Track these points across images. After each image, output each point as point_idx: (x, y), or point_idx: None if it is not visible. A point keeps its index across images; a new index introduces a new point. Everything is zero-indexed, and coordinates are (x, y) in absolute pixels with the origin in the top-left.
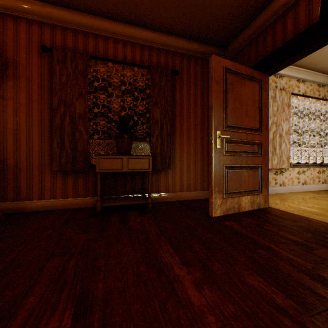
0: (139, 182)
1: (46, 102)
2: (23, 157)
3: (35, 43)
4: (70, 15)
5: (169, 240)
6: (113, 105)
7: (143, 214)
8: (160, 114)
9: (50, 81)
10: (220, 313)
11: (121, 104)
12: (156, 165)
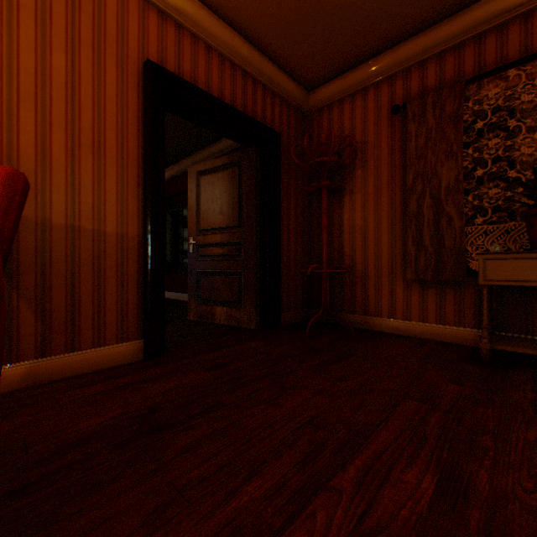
0: None
1: (396, 184)
2: (370, 260)
3: (382, 109)
4: (430, 36)
5: None
6: (517, 152)
7: None
8: None
9: (401, 152)
10: None
11: None
12: None
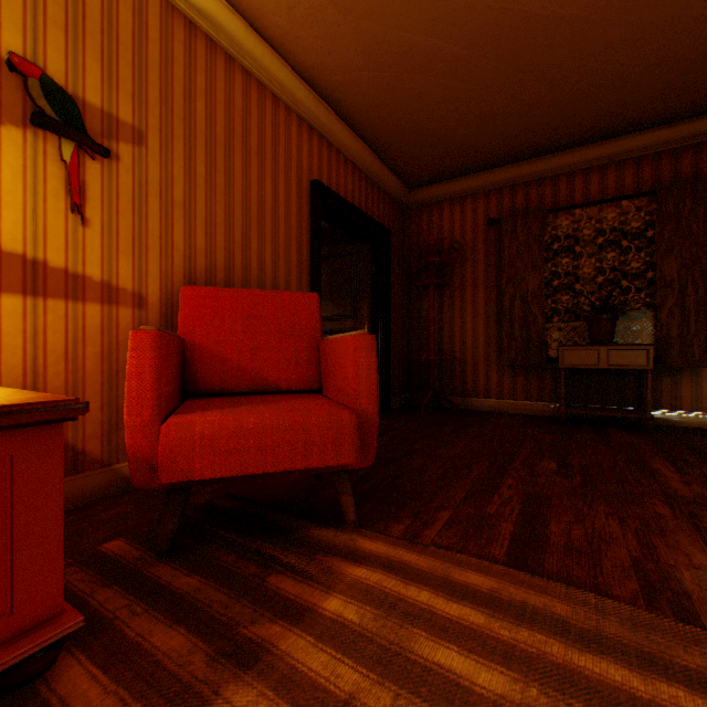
0: (630, 387)
1: (491, 284)
2: (468, 349)
3: (479, 218)
4: (519, 168)
5: (668, 458)
6: (580, 269)
7: (634, 434)
8: (676, 268)
9: (495, 258)
10: (698, 494)
11: (595, 263)
12: (666, 359)
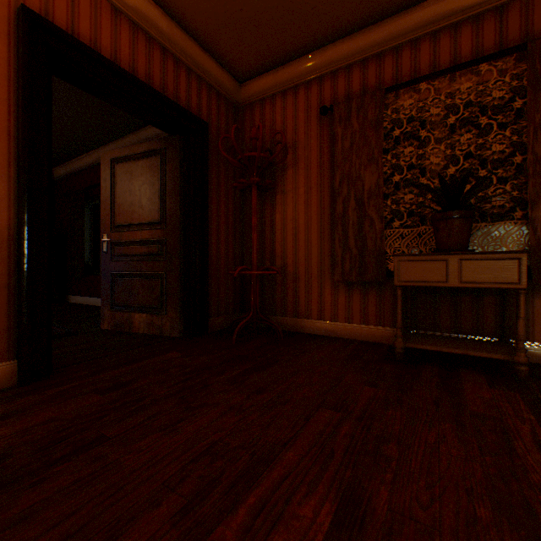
0: (492, 310)
1: (325, 185)
2: (301, 262)
3: (313, 109)
4: (355, 41)
5: None
6: (428, 161)
7: (500, 386)
8: None
9: (330, 154)
10: None
11: (447, 153)
12: None
